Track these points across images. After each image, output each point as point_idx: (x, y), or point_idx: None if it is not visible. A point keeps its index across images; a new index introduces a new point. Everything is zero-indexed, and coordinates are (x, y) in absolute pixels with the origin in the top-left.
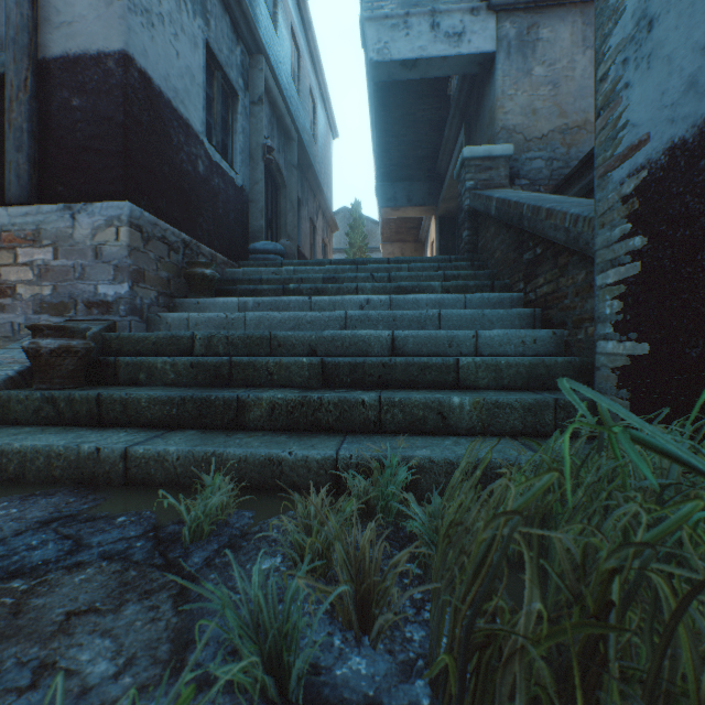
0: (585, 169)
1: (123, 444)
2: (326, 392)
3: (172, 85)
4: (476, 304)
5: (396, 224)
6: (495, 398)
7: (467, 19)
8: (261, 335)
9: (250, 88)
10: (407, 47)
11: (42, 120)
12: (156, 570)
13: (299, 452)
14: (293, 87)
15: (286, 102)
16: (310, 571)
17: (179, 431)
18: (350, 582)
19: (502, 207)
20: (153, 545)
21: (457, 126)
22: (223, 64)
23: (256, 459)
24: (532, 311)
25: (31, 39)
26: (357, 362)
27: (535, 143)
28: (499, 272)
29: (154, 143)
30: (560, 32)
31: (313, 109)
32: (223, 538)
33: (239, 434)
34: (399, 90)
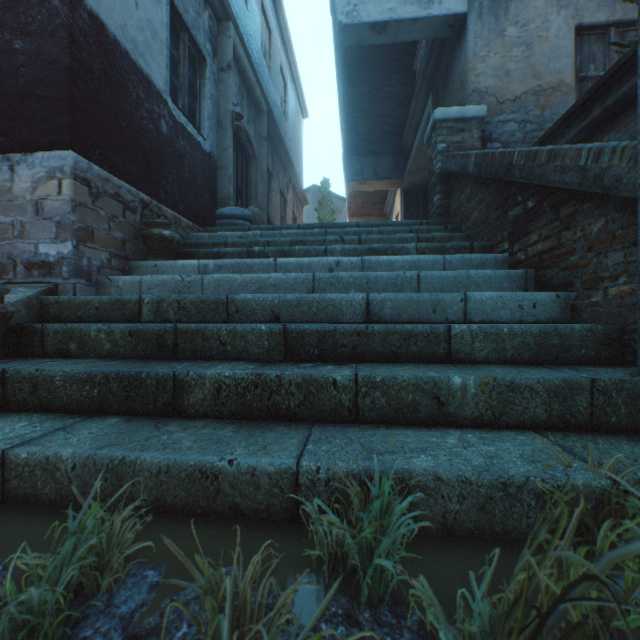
0: (565, 127)
1: (5, 443)
2: (287, 368)
3: (130, 36)
4: (456, 266)
5: (362, 199)
6: (509, 378)
7: None
8: (217, 299)
9: (219, 55)
10: (376, 10)
11: None
12: None
13: (242, 460)
14: (264, 62)
15: (256, 74)
16: None
17: (97, 418)
18: None
19: (484, 161)
20: None
21: (424, 97)
22: (189, 25)
23: (181, 470)
24: (524, 272)
25: None
26: (326, 330)
27: (508, 106)
28: (476, 234)
29: (108, 95)
30: None
31: (284, 87)
32: None
33: (172, 424)
34: (366, 66)
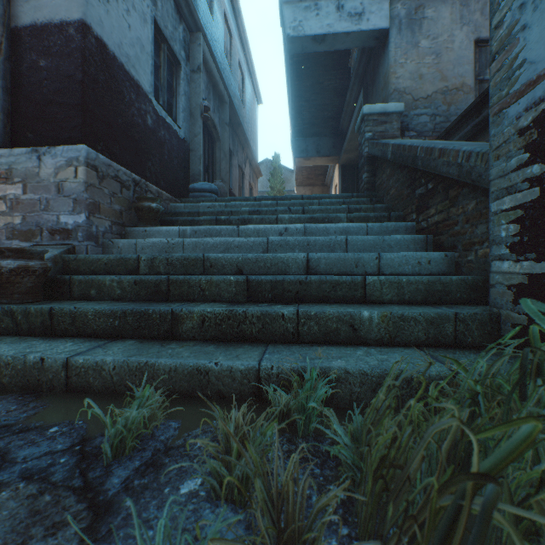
0: (464, 121)
1: (66, 354)
2: (250, 306)
3: (124, 52)
4: (376, 231)
5: (307, 171)
6: (400, 312)
7: (366, 1)
8: (196, 257)
9: (191, 59)
10: (317, 25)
11: (14, 78)
12: (72, 494)
13: (224, 362)
14: (226, 61)
15: (220, 72)
16: (229, 498)
17: (119, 341)
18: (272, 528)
19: (398, 151)
20: (76, 462)
21: (357, 91)
22: (168, 38)
23: (185, 369)
24: (425, 236)
25: (5, 10)
26: (277, 280)
27: (422, 102)
28: (394, 206)
29: (109, 99)
30: (441, 12)
31: (242, 80)
32: (146, 453)
33: (172, 344)
34: (310, 64)
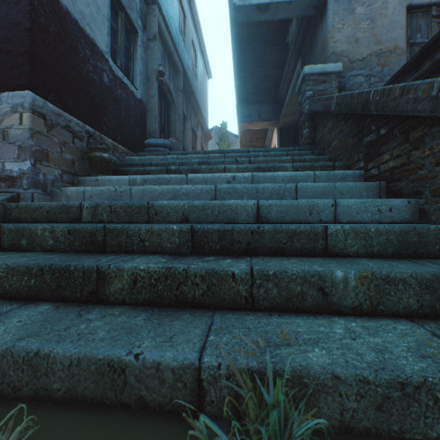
0: (401, 77)
1: None
2: (193, 262)
3: (79, 9)
4: (324, 180)
5: (249, 135)
6: (385, 272)
7: None
8: (140, 204)
9: (147, 29)
10: None
11: None
12: None
13: (148, 355)
14: (180, 37)
15: (175, 45)
16: None
17: (31, 305)
18: None
19: (344, 101)
20: None
21: (294, 61)
22: (125, 6)
23: (91, 364)
24: (378, 183)
25: None
26: (226, 230)
27: (357, 64)
28: (337, 156)
29: (61, 51)
30: None
31: (194, 56)
32: None
33: (93, 312)
34: (253, 40)
